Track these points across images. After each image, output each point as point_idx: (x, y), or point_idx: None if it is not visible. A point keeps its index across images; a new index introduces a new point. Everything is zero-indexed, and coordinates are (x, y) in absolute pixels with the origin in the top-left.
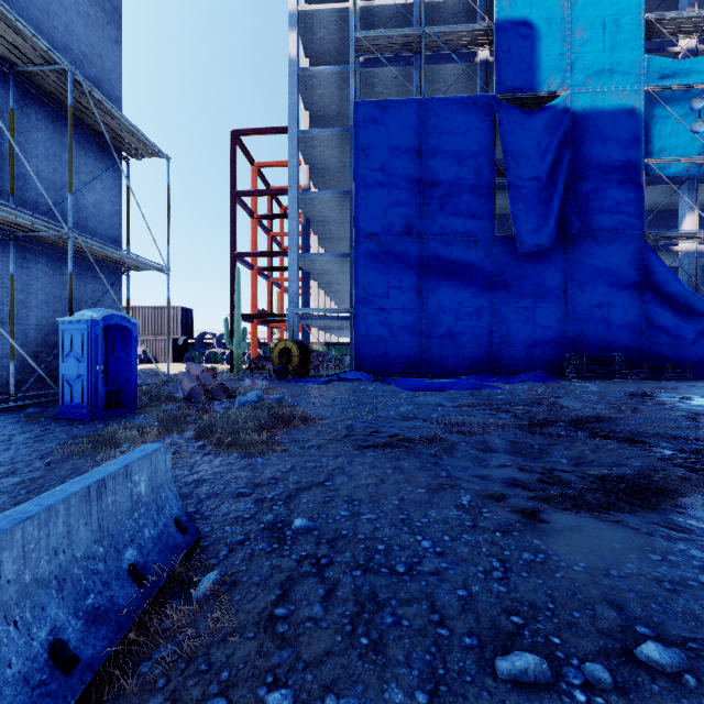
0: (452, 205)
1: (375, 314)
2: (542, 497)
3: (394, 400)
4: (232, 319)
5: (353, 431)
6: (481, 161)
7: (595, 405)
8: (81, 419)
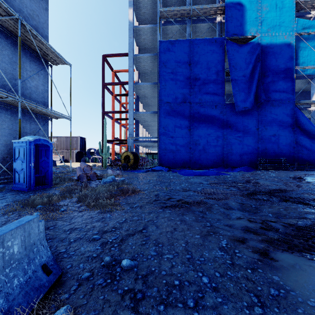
0: (205, 88)
1: (169, 139)
2: (267, 240)
3: (178, 181)
4: (103, 142)
5: (159, 198)
6: (218, 68)
7: (277, 183)
8: (23, 191)
